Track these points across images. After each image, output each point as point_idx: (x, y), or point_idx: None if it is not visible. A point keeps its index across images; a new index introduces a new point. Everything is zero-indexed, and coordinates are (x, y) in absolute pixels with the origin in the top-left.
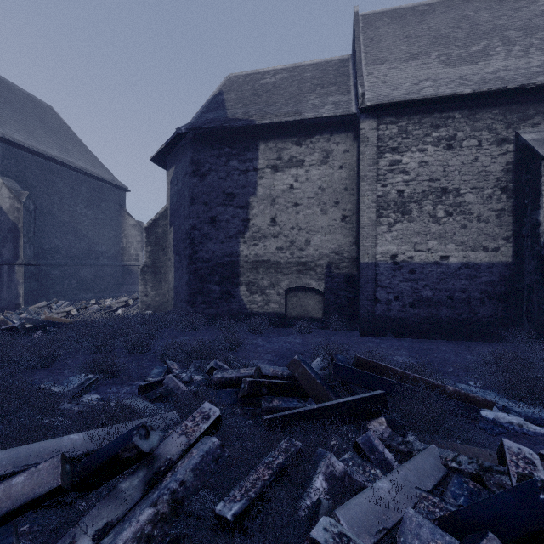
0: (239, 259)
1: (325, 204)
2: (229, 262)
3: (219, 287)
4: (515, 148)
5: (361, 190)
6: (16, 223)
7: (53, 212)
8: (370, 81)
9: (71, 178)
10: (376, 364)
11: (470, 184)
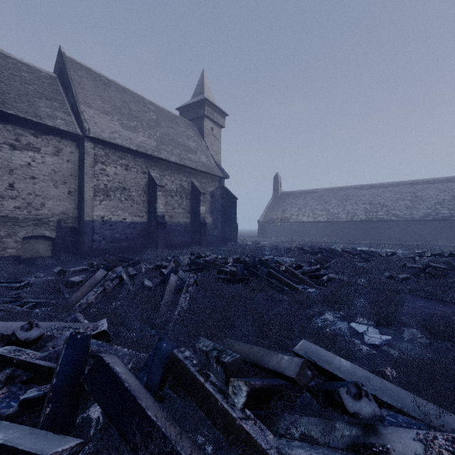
0: None
1: (57, 182)
2: None
3: None
4: (148, 177)
5: (85, 180)
6: None
7: None
8: (86, 117)
9: None
10: (126, 257)
11: (134, 187)
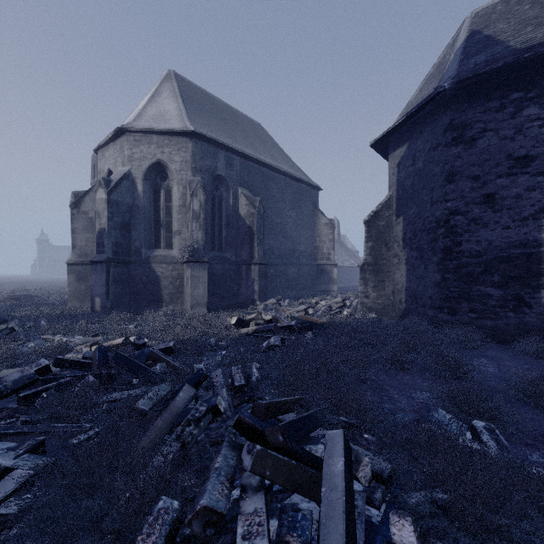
0: (541, 251)
1: None
2: (521, 255)
3: (500, 291)
4: None
5: None
6: (251, 226)
7: (270, 215)
8: None
9: (281, 183)
10: None
11: None
